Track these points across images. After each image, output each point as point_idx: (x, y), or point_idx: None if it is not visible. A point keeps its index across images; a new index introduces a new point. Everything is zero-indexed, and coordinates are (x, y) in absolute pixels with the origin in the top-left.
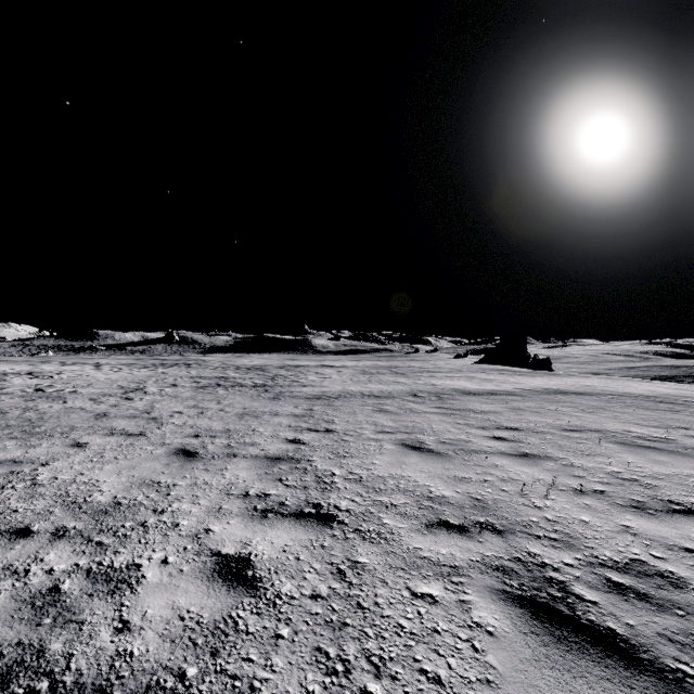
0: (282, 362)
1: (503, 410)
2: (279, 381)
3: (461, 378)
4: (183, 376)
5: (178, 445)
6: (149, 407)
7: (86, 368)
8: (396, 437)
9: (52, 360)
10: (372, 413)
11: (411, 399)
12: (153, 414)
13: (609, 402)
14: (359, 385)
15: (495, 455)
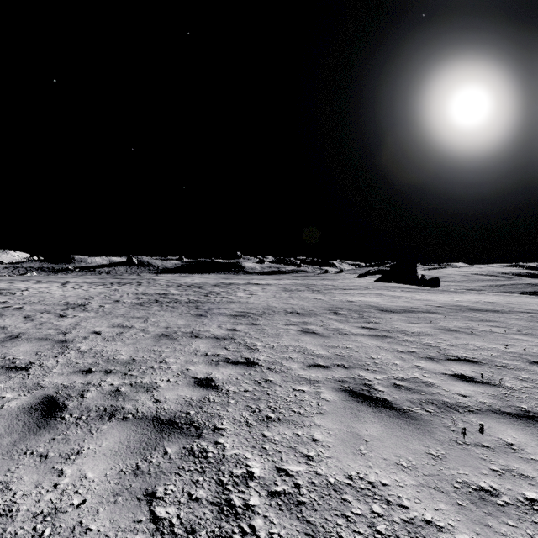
0: (217, 281)
1: (435, 331)
2: (211, 297)
3: (371, 295)
4: (130, 293)
5: (52, 389)
6: (72, 325)
7: (53, 285)
8: (333, 375)
9: (32, 279)
10: (298, 335)
11: (333, 317)
12: (68, 336)
13: (536, 322)
14: (281, 301)
15: (487, 417)
